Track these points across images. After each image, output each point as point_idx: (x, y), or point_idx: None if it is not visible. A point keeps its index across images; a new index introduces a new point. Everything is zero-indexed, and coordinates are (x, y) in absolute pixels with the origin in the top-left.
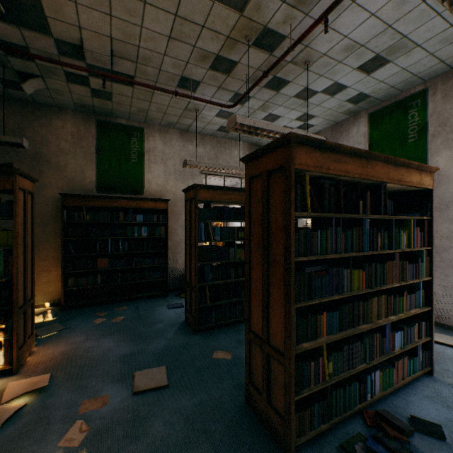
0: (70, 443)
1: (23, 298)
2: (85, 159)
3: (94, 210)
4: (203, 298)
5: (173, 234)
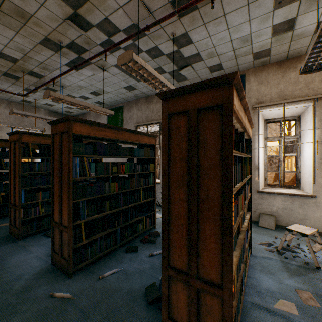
0: None
1: None
2: None
3: None
4: None
5: None
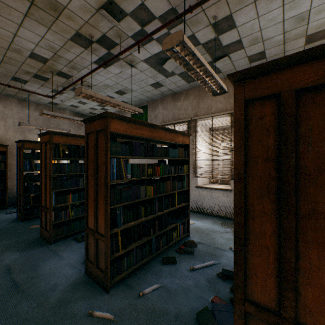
0: None
1: None
2: None
3: None
4: (28, 202)
5: (12, 168)
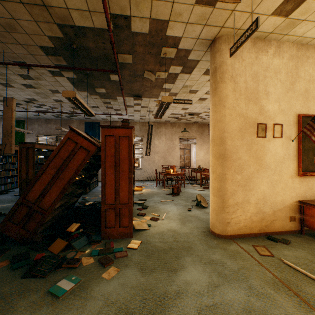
0: None
1: None
2: None
3: None
4: None
5: None
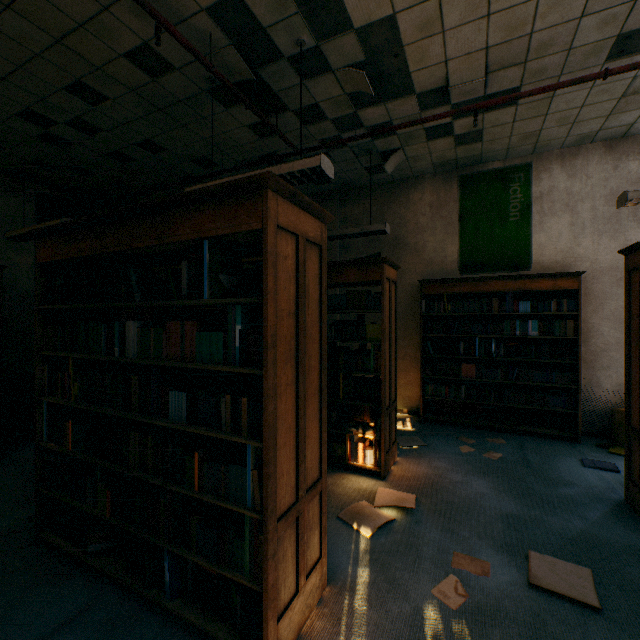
0: (444, 598)
1: (387, 398)
2: (445, 232)
3: (456, 298)
4: None
5: (588, 334)
